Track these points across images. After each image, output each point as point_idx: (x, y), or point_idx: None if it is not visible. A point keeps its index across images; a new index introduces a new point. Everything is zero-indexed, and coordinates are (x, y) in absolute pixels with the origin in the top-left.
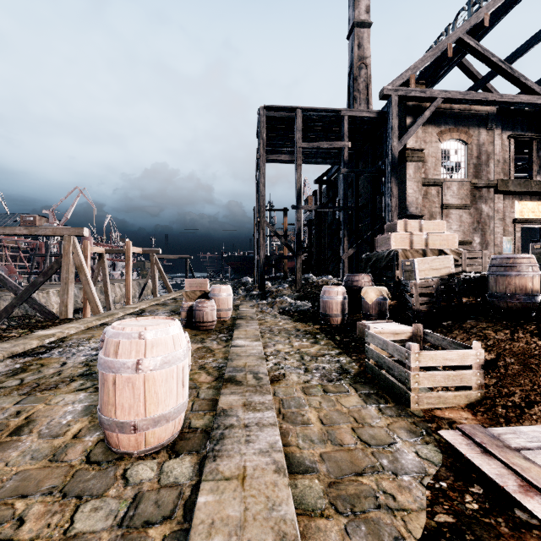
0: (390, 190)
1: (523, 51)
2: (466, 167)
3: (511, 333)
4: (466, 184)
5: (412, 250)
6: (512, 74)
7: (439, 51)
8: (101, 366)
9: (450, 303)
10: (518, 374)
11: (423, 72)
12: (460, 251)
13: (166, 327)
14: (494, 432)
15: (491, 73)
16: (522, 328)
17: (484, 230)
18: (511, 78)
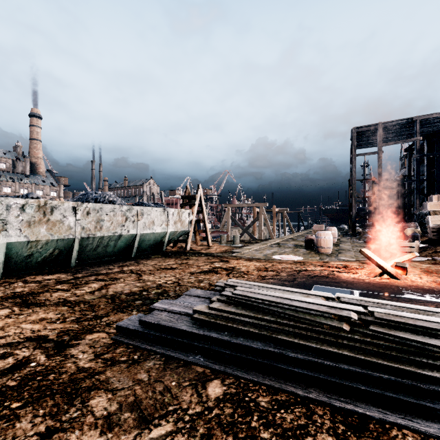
0: None
1: None
2: None
3: None
4: None
5: (439, 211)
6: None
7: None
8: (317, 237)
9: None
10: None
11: None
12: None
13: (329, 232)
14: None
15: None
16: None
17: None
18: None
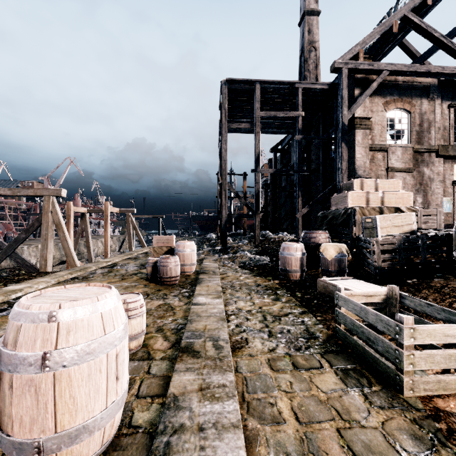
0: (340, 155)
1: None
2: (409, 134)
3: None
4: (409, 149)
5: (369, 208)
6: (453, 48)
7: (386, 28)
8: None
9: (409, 260)
10: None
11: (369, 48)
12: (416, 209)
13: (92, 302)
14: None
15: (429, 51)
16: None
17: (426, 191)
18: (452, 51)
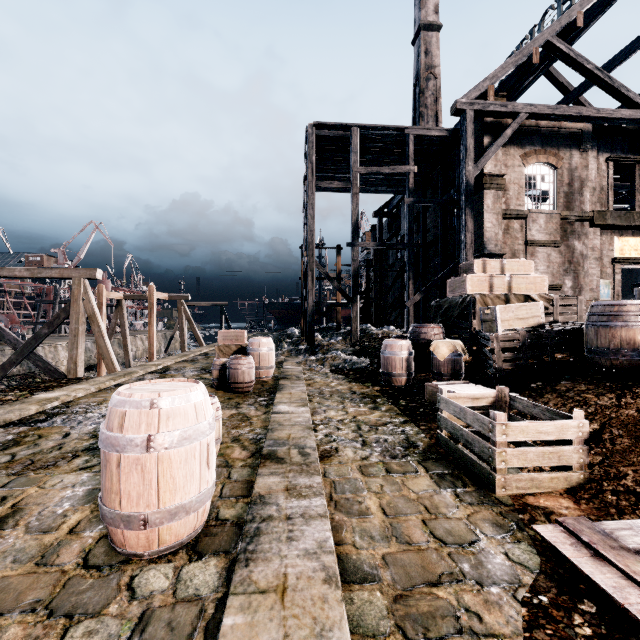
0: (464, 224)
1: (624, 57)
2: (555, 196)
3: (617, 398)
4: (555, 217)
5: (493, 296)
6: (611, 85)
7: (524, 57)
8: (102, 443)
9: (539, 360)
10: (629, 449)
11: (503, 82)
12: (550, 297)
13: (186, 393)
14: (605, 527)
15: (585, 84)
16: (631, 391)
17: (577, 271)
18: (610, 89)
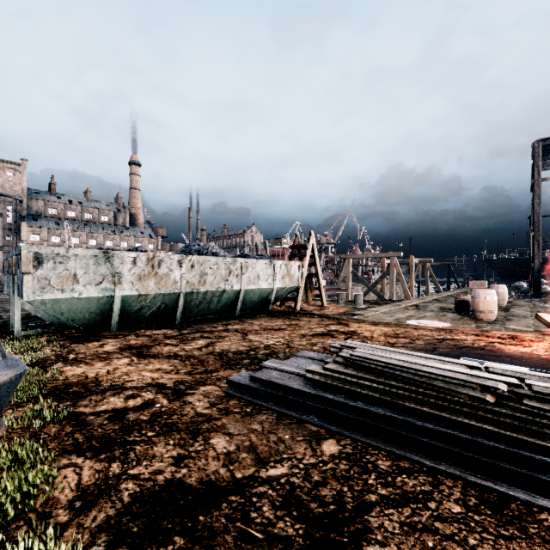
0: None
1: None
2: None
3: None
4: None
5: None
6: None
7: None
8: (473, 298)
9: None
10: None
11: None
12: None
13: (491, 290)
14: None
15: None
16: None
17: None
18: None
